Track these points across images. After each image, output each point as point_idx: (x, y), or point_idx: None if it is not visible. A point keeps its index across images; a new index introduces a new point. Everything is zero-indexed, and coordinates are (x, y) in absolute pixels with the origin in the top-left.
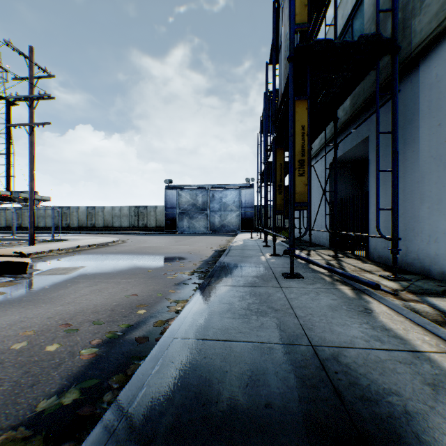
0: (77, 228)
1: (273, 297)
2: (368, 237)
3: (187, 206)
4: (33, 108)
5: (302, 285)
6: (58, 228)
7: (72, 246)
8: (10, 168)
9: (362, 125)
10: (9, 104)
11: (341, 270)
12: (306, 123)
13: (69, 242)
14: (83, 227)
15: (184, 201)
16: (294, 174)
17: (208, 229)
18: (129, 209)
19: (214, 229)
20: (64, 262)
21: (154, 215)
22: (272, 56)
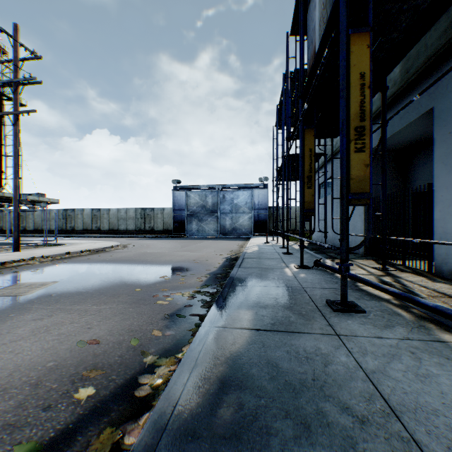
0: (82, 231)
1: (336, 368)
2: (430, 245)
3: (196, 208)
4: (17, 94)
5: (371, 330)
6: (63, 232)
7: (61, 252)
8: None
9: (421, 96)
10: None
11: (411, 294)
12: (368, 69)
13: (61, 248)
14: (88, 230)
15: (193, 202)
16: (348, 149)
17: (218, 232)
18: (136, 211)
19: (225, 232)
20: (38, 274)
21: (161, 218)
22: (294, 23)
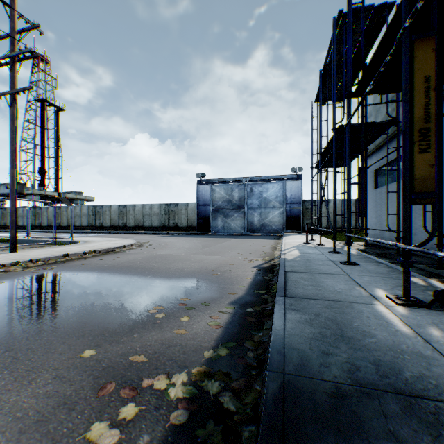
0: (109, 227)
1: None
2: None
3: (222, 203)
4: (14, 71)
5: None
6: (92, 228)
7: (58, 254)
8: (58, 170)
9: None
10: (57, 109)
11: None
12: None
13: (67, 247)
14: (115, 226)
15: (218, 197)
16: None
17: (245, 229)
18: (160, 207)
19: (253, 229)
20: None
21: (185, 213)
22: None
